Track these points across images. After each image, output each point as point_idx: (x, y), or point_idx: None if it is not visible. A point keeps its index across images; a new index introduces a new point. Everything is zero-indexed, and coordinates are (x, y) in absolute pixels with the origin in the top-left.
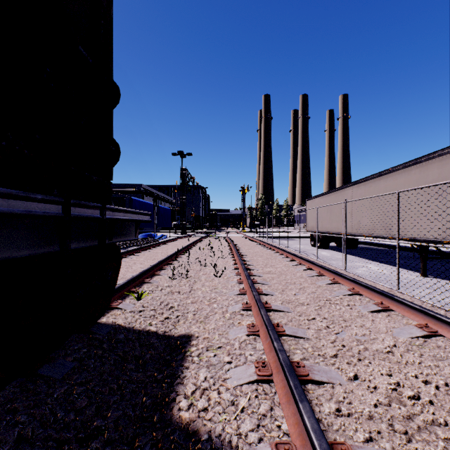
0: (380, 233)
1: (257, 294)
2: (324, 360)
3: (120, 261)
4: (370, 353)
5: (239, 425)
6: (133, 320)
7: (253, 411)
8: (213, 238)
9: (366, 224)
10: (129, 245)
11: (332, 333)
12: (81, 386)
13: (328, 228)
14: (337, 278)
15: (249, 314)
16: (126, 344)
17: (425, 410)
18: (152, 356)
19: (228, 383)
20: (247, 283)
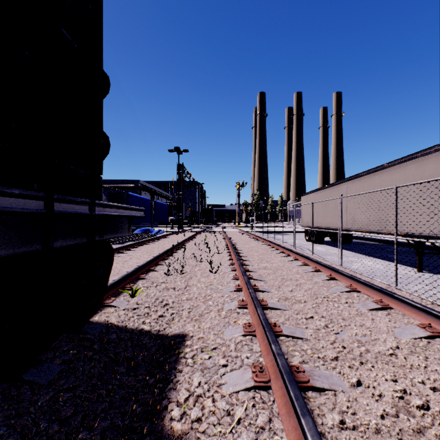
0: (375, 228)
1: (253, 292)
2: (324, 363)
3: (112, 259)
4: (372, 355)
5: (235, 439)
6: (126, 319)
7: (250, 423)
8: (209, 233)
9: (361, 219)
10: (126, 240)
11: (331, 333)
12: (68, 392)
13: (323, 224)
14: (334, 274)
15: (245, 312)
16: (117, 345)
17: (436, 423)
18: (144, 358)
19: (224, 389)
20: (242, 279)
